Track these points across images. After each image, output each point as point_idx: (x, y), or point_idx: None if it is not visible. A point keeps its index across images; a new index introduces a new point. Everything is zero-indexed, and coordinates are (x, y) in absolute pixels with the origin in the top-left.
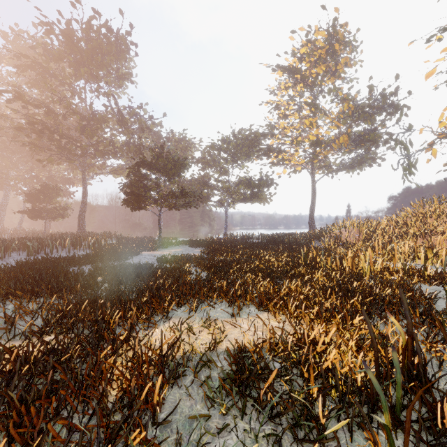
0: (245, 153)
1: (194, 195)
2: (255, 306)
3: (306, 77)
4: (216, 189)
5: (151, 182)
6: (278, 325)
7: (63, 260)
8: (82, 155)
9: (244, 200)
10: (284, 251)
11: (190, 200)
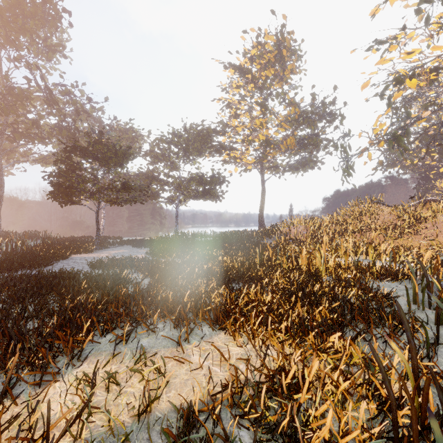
0: (197, 148)
1: (140, 189)
2: (209, 325)
3: (256, 78)
4: (167, 185)
5: (86, 172)
6: (239, 351)
7: None
8: None
9: (195, 197)
10: (238, 249)
11: (135, 194)
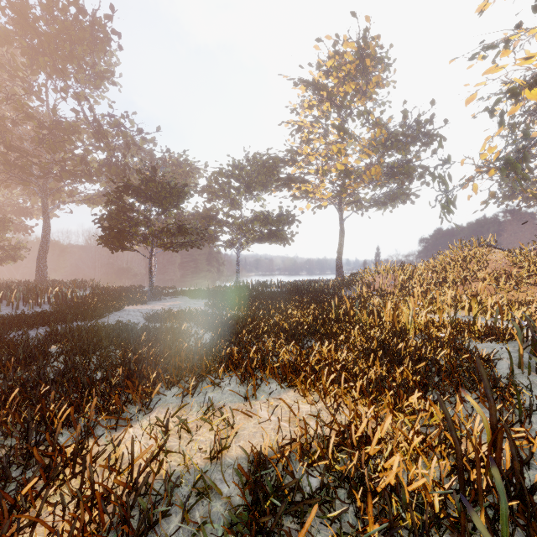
0: (261, 182)
1: (197, 232)
2: (278, 382)
3: (333, 95)
4: (226, 226)
5: (139, 214)
6: (309, 409)
7: (4, 321)
8: (42, 176)
9: (260, 240)
10: (310, 302)
11: (191, 238)
